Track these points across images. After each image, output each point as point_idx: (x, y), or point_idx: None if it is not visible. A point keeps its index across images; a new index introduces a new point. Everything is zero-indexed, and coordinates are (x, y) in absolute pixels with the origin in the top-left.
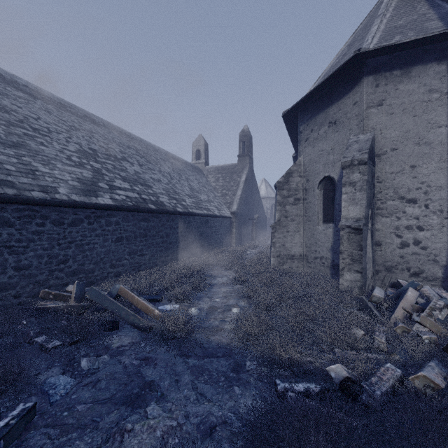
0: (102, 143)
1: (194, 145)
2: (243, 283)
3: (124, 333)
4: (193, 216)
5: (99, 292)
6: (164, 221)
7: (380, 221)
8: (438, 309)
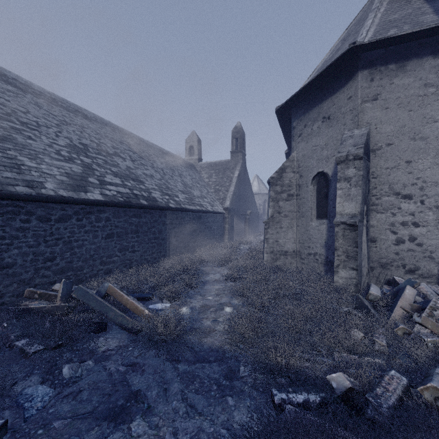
0: (94, 138)
1: (187, 142)
2: (236, 280)
3: (112, 335)
4: (186, 212)
5: (86, 292)
6: (157, 217)
7: (375, 217)
8: (438, 309)
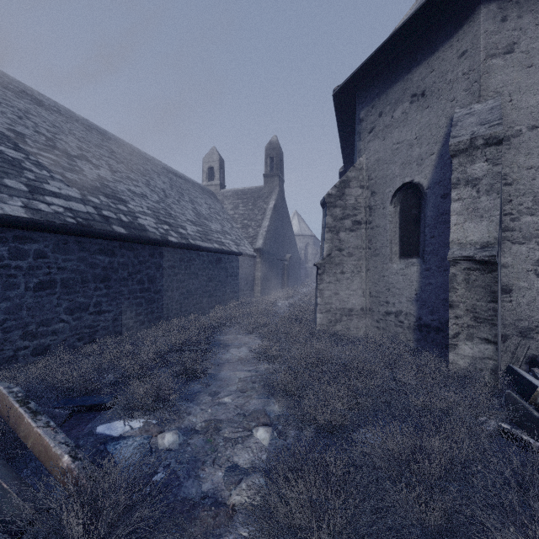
0: (44, 129)
1: (205, 161)
2: (274, 360)
3: None
4: (197, 251)
5: None
6: (145, 256)
7: (509, 251)
8: None
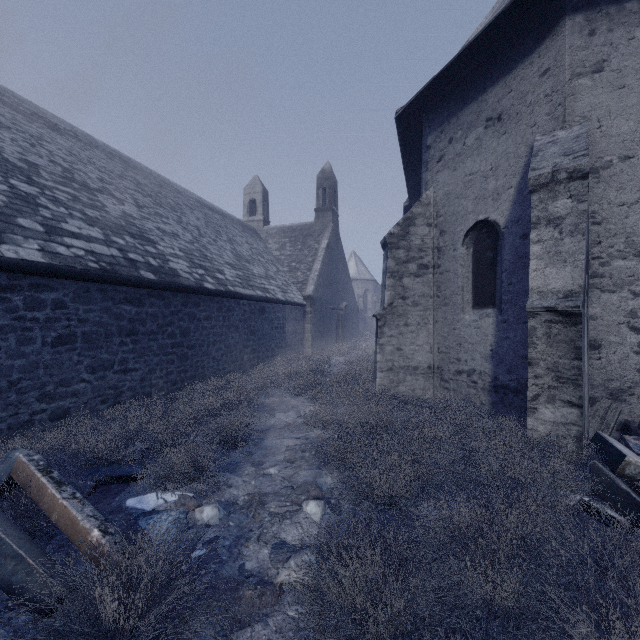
0: (60, 158)
1: (246, 193)
2: (327, 426)
3: None
4: (237, 300)
5: None
6: (178, 306)
7: (598, 300)
8: None
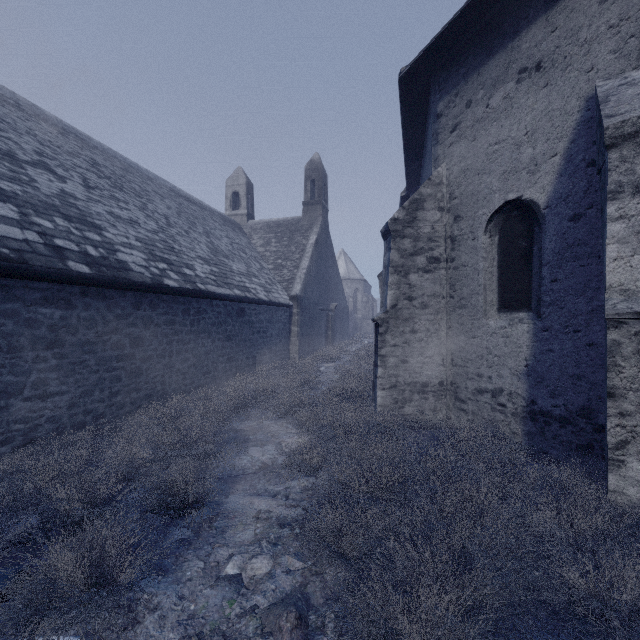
0: None
1: (228, 185)
2: (316, 471)
3: None
4: (209, 300)
5: None
6: (126, 307)
7: None
8: None
